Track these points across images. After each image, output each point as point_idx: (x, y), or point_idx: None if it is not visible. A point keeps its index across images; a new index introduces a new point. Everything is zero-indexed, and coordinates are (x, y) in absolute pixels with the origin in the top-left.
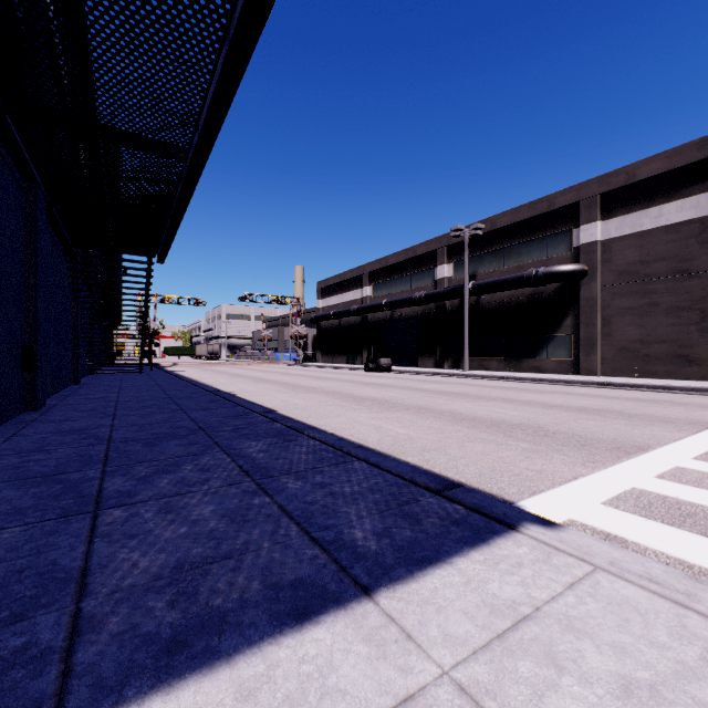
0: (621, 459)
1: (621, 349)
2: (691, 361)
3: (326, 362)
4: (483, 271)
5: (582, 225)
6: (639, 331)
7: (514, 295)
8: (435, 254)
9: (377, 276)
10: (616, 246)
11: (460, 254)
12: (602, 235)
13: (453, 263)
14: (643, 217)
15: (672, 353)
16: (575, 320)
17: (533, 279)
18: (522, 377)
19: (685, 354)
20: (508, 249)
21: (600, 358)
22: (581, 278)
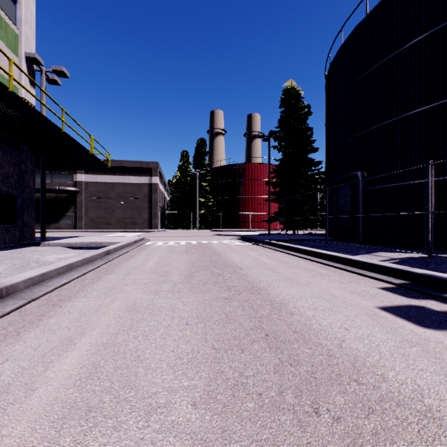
0: None
1: (91, 220)
2: (110, 224)
3: None
4: None
5: (78, 174)
6: (97, 214)
7: (47, 195)
8: None
9: None
10: (90, 184)
11: None
12: (85, 179)
13: None
14: (98, 177)
15: (106, 221)
16: (75, 209)
17: (58, 191)
18: (55, 231)
19: (109, 222)
20: None
21: (84, 223)
22: (77, 193)
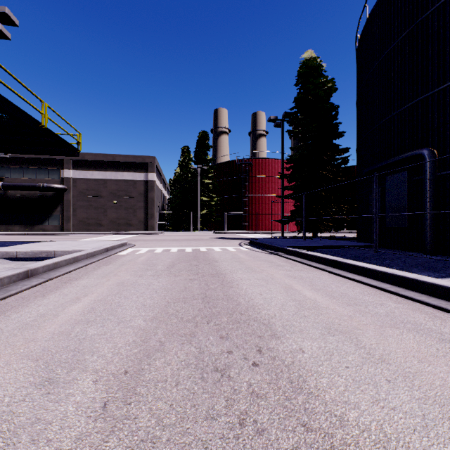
0: None
1: (80, 221)
2: (102, 225)
3: None
4: (10, 177)
5: (65, 169)
6: (87, 214)
7: (31, 193)
8: None
9: None
10: (79, 181)
11: None
12: (73, 175)
13: None
14: (88, 173)
15: (96, 222)
16: (62, 208)
17: (42, 188)
18: (37, 233)
19: (100, 223)
20: (27, 169)
21: (72, 225)
22: (65, 191)
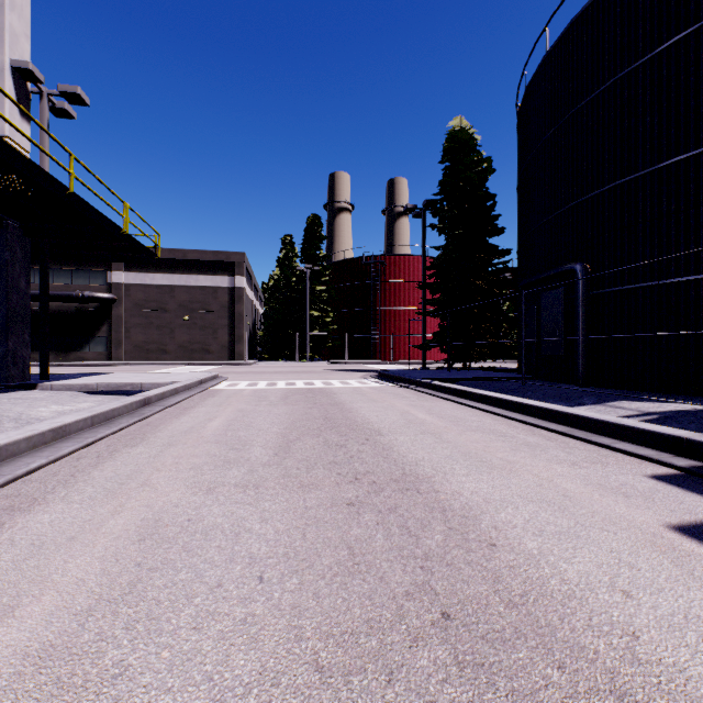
0: None
1: (136, 346)
2: (167, 352)
3: None
4: (33, 282)
5: (114, 271)
6: (145, 337)
7: (64, 306)
8: None
9: None
10: (134, 288)
11: None
12: (126, 280)
13: None
14: (147, 277)
15: (159, 348)
16: (110, 328)
17: (81, 298)
18: (75, 363)
19: (165, 349)
20: (58, 271)
21: (125, 351)
22: (113, 303)
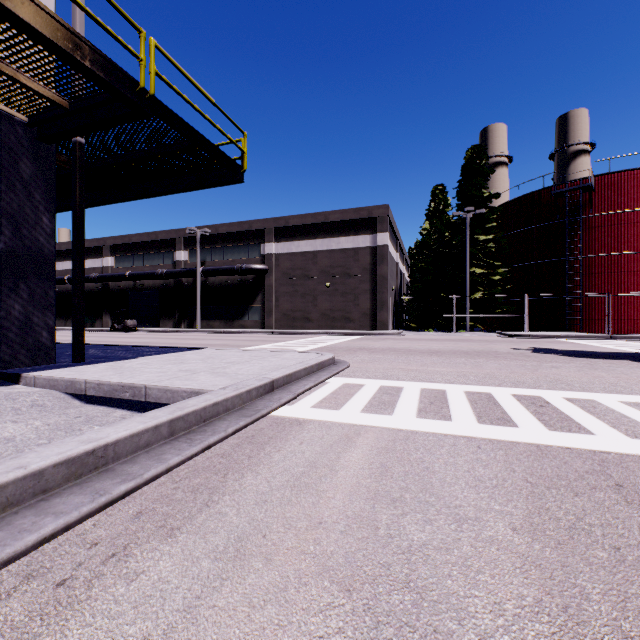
0: (246, 347)
1: (283, 314)
2: (310, 320)
3: (57, 325)
4: (211, 260)
5: (266, 243)
6: (291, 305)
7: (230, 279)
8: (174, 242)
9: (120, 249)
10: (282, 258)
11: (194, 246)
12: (275, 250)
13: (188, 251)
14: (292, 245)
15: (303, 316)
16: (263, 297)
17: (240, 271)
18: (233, 331)
19: (308, 317)
20: (226, 248)
21: (274, 319)
22: (265, 273)
